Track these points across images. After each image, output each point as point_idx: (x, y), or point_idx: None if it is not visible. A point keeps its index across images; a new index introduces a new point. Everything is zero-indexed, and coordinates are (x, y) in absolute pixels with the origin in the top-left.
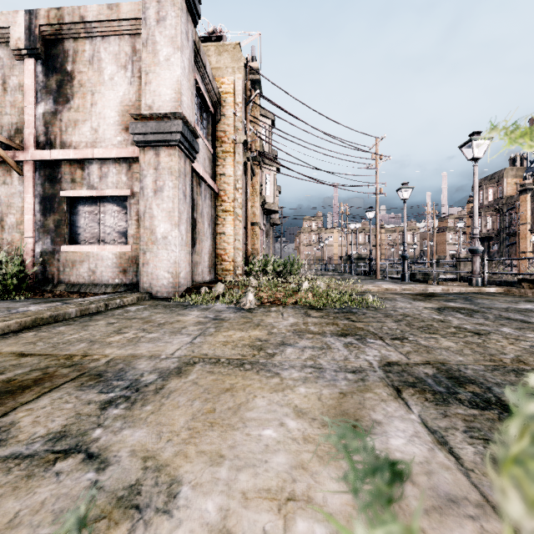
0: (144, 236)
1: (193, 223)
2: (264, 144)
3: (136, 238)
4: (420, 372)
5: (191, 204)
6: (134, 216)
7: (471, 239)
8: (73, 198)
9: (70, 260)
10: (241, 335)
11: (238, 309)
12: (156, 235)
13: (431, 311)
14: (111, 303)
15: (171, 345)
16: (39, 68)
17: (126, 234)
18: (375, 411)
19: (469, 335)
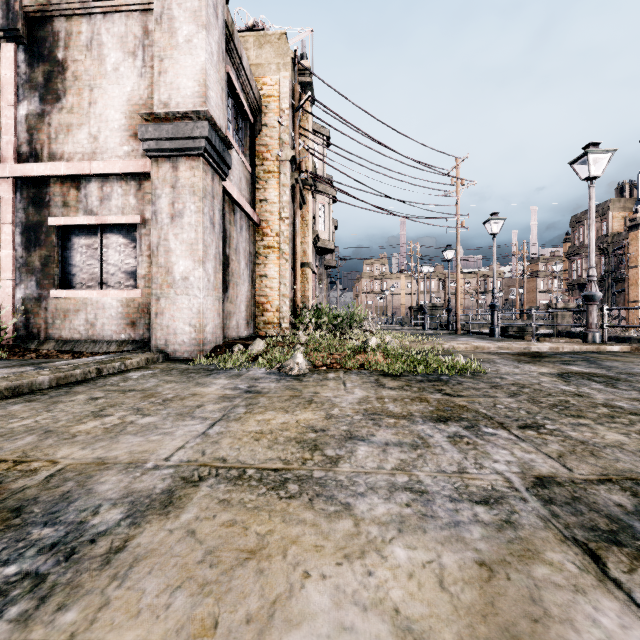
0: (158, 277)
1: (224, 261)
2: (317, 167)
3: (148, 279)
4: (607, 502)
5: (222, 235)
6: (146, 251)
7: (568, 286)
8: (65, 228)
9: (61, 309)
10: (284, 419)
11: (282, 375)
12: (173, 276)
13: (553, 379)
14: (106, 367)
15: (171, 438)
16: (21, 55)
17: (135, 275)
18: (580, 631)
19: (636, 420)
